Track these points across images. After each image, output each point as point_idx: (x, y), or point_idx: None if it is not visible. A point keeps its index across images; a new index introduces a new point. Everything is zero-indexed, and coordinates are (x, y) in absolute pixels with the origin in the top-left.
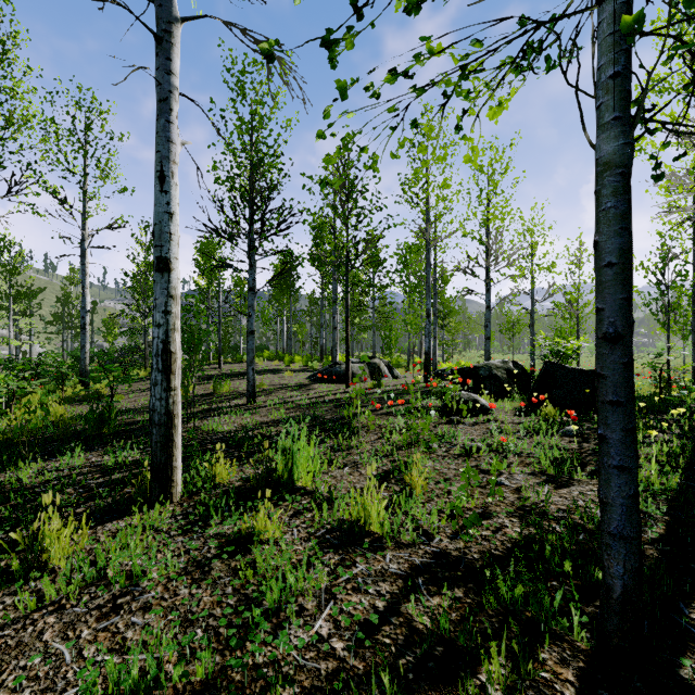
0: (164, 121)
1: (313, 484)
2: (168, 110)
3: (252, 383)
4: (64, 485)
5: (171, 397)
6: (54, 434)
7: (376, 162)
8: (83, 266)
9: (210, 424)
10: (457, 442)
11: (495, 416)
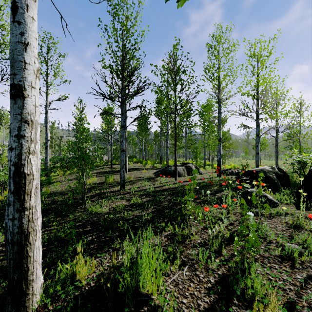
0: None
1: (157, 299)
2: None
3: (123, 179)
4: None
5: (25, 216)
6: None
7: None
8: (46, 118)
9: (93, 207)
10: (270, 238)
11: (282, 208)
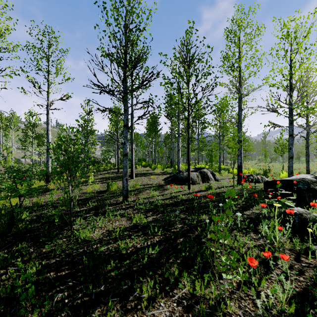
0: None
1: None
2: None
3: (126, 189)
4: None
5: None
6: None
7: None
8: (47, 119)
9: (81, 232)
10: None
11: None
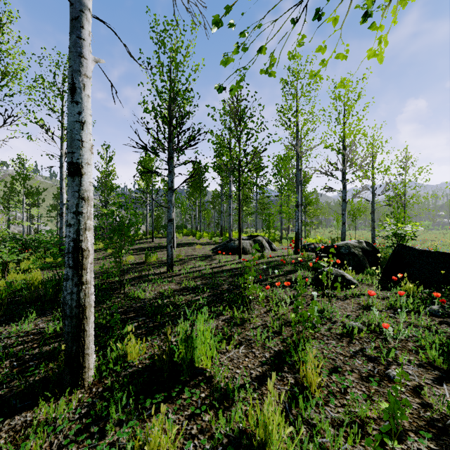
0: (75, 37)
1: (211, 370)
2: (80, 28)
3: (170, 257)
4: (5, 356)
5: (82, 291)
6: (23, 298)
7: (272, 65)
8: (61, 174)
9: (135, 292)
10: (336, 319)
11: (360, 290)
